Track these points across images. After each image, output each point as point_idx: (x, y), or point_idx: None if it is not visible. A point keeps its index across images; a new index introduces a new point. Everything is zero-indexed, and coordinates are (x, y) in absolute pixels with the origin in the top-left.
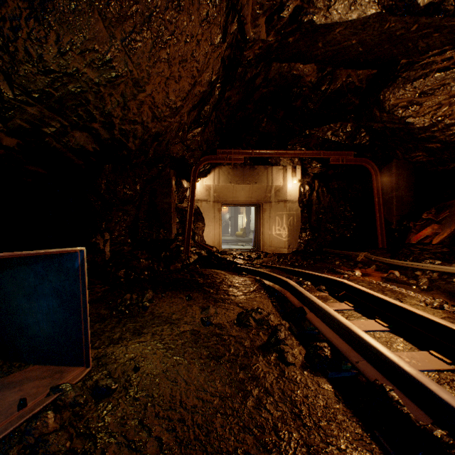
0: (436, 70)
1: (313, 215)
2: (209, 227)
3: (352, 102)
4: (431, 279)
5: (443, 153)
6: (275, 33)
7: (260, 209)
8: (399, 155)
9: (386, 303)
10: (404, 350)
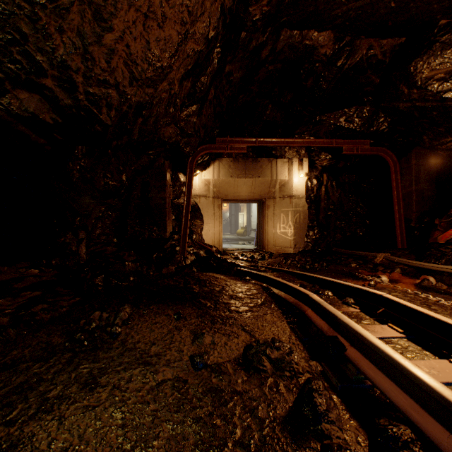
0: None
1: (321, 212)
2: (208, 225)
3: (372, 80)
4: None
5: None
6: None
7: (263, 205)
8: (425, 141)
9: None
10: None
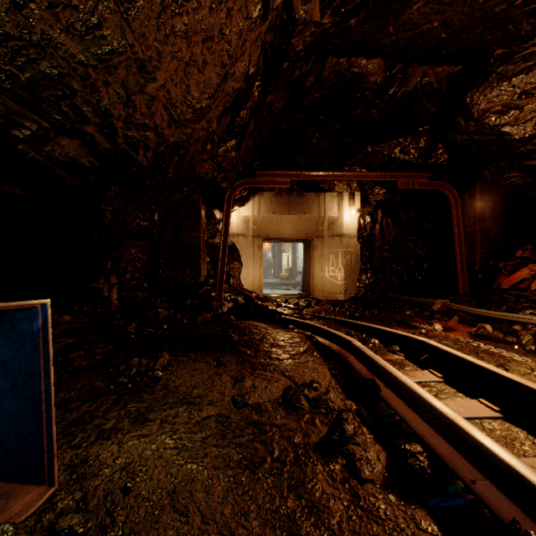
0: None
1: (375, 253)
2: (247, 268)
3: (428, 109)
4: None
5: None
6: (332, 12)
7: (310, 245)
8: (487, 176)
9: (494, 376)
10: (535, 454)
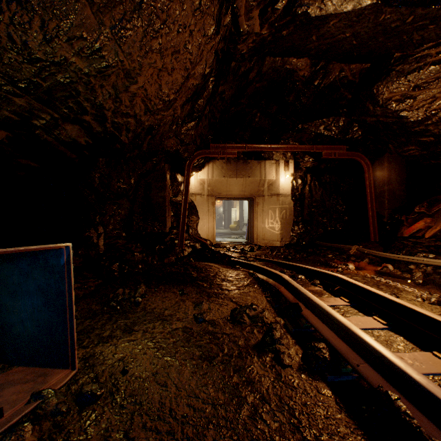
0: (430, 63)
1: (305, 209)
2: (203, 221)
3: (345, 96)
4: (425, 273)
5: (437, 146)
6: (269, 25)
7: (253, 202)
8: (391, 149)
9: (384, 300)
10: (406, 351)
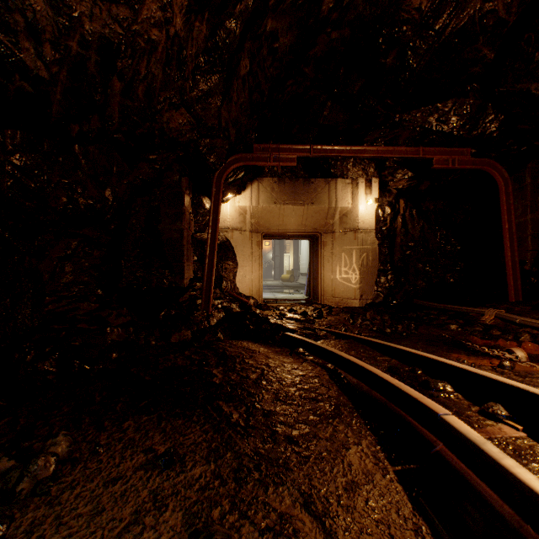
0: None
1: (397, 251)
2: (244, 269)
3: (482, 56)
4: None
5: None
6: None
7: (318, 242)
8: None
9: None
10: None
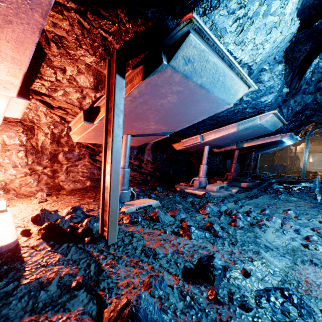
0: None
1: None
2: (302, 162)
3: None
4: None
5: None
6: None
7: None
8: None
9: None
10: None
